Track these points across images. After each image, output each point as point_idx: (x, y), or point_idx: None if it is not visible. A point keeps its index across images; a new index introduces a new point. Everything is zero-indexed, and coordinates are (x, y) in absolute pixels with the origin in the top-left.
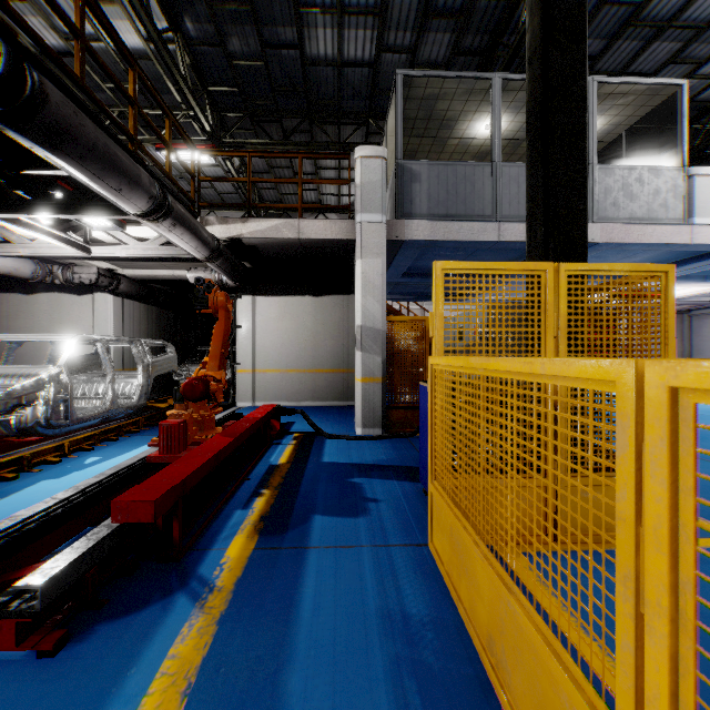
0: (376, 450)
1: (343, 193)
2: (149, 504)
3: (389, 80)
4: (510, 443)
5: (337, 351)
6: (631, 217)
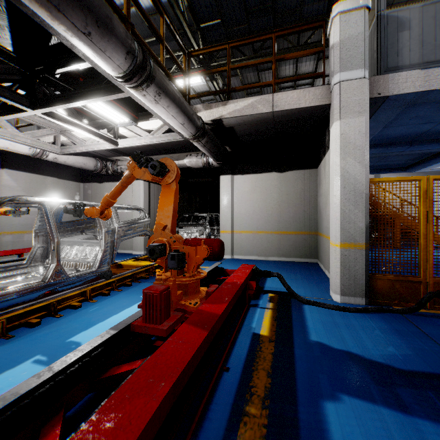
0: (374, 334)
1: None
2: None
3: None
4: None
5: (299, 216)
6: None
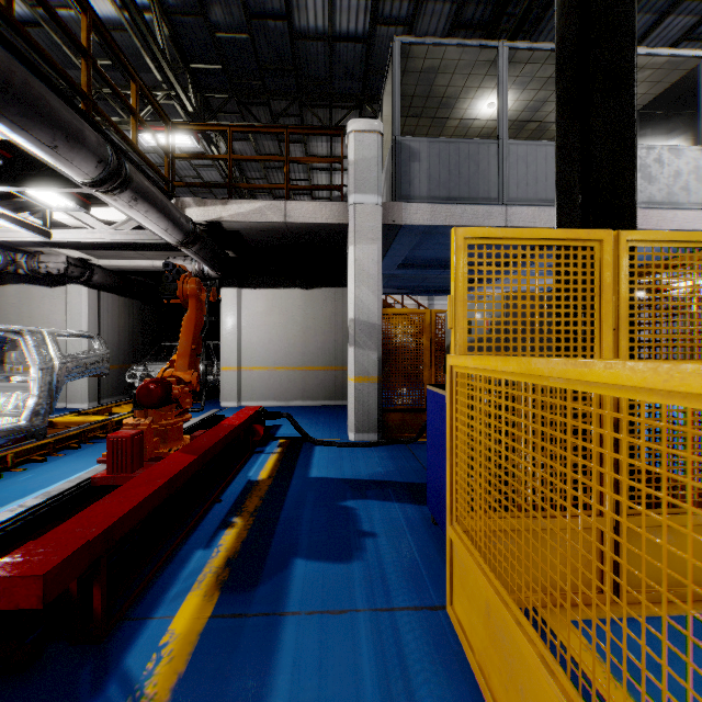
0: (372, 461)
1: (335, 184)
2: (34, 580)
3: (384, 58)
4: (554, 470)
5: (329, 347)
6: (649, 201)
